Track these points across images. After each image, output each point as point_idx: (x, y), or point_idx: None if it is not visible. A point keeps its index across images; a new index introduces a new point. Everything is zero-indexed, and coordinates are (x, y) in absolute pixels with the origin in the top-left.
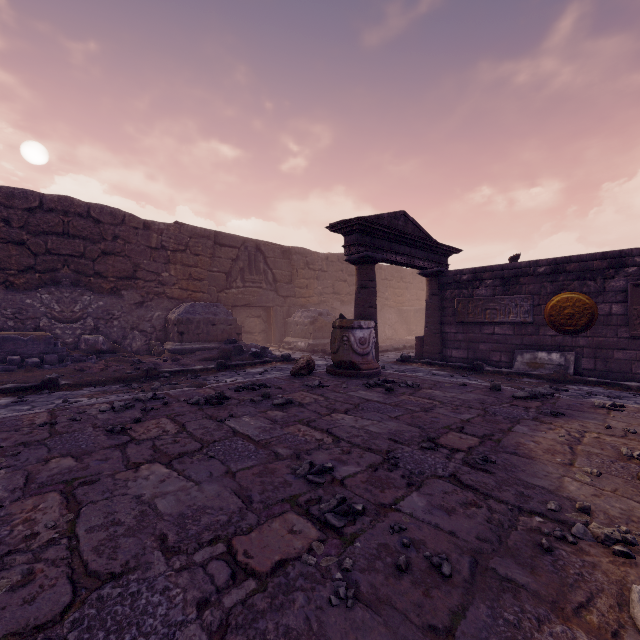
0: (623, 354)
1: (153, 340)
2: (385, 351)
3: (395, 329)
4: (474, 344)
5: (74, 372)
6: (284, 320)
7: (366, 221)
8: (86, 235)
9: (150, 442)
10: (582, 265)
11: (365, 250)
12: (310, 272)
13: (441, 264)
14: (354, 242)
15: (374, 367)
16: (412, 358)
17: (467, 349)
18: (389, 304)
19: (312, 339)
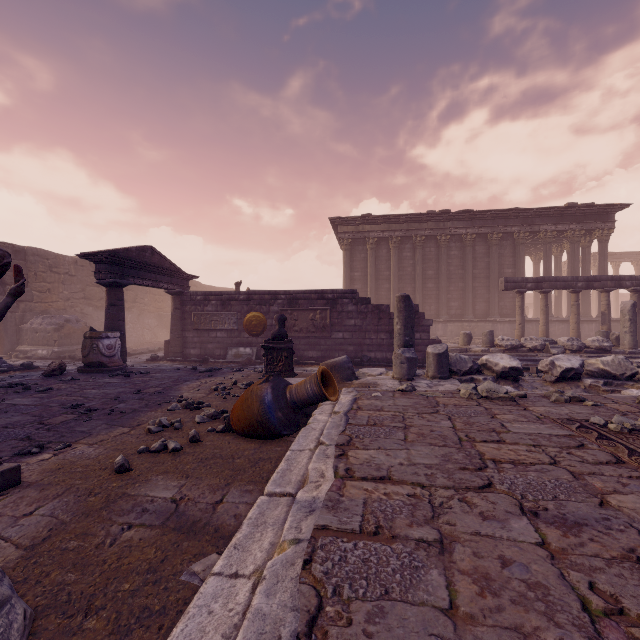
0: None
1: None
2: (140, 353)
3: (155, 333)
4: (205, 344)
5: None
6: (17, 327)
7: (115, 256)
8: None
9: None
10: (261, 297)
11: (114, 277)
12: (54, 276)
13: (183, 286)
14: (104, 270)
15: (119, 364)
16: (161, 357)
17: (201, 348)
18: (149, 309)
19: (57, 346)
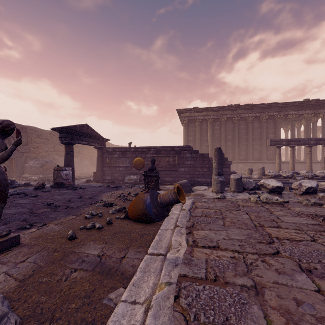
0: None
1: None
2: (81, 178)
3: (88, 168)
4: (113, 174)
5: None
6: (22, 165)
7: (69, 129)
8: None
9: None
10: (141, 149)
11: (69, 139)
12: (40, 140)
13: (103, 144)
14: (64, 136)
15: (71, 183)
16: (92, 180)
17: (111, 176)
18: (86, 156)
19: (41, 175)
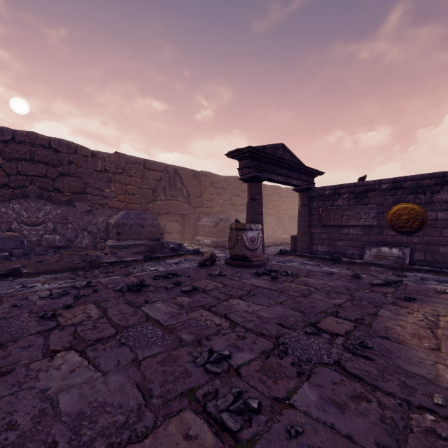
0: (446, 249)
1: (98, 238)
2: (268, 246)
3: (275, 230)
4: (334, 241)
5: (35, 263)
6: (195, 224)
7: (255, 149)
8: (48, 161)
9: (73, 328)
10: (415, 183)
11: (254, 171)
12: (214, 189)
13: (309, 183)
14: (246, 165)
15: (261, 259)
16: (288, 251)
17: (329, 245)
18: (270, 212)
19: (215, 237)
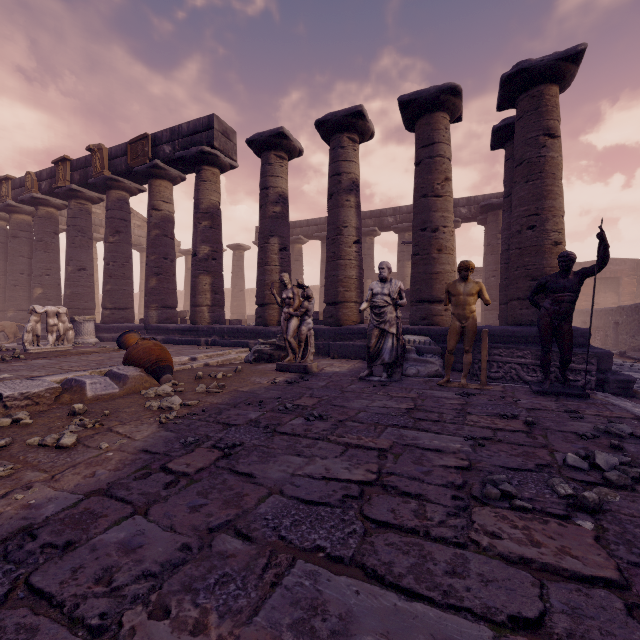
0: None
1: None
2: None
3: None
4: None
5: None
6: None
7: None
8: None
9: (454, 414)
10: None
11: None
12: None
13: None
14: None
15: None
16: None
17: None
18: None
19: None
